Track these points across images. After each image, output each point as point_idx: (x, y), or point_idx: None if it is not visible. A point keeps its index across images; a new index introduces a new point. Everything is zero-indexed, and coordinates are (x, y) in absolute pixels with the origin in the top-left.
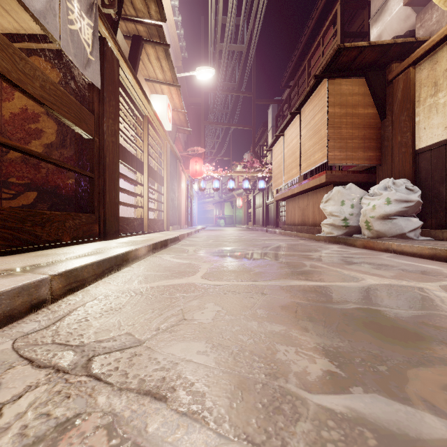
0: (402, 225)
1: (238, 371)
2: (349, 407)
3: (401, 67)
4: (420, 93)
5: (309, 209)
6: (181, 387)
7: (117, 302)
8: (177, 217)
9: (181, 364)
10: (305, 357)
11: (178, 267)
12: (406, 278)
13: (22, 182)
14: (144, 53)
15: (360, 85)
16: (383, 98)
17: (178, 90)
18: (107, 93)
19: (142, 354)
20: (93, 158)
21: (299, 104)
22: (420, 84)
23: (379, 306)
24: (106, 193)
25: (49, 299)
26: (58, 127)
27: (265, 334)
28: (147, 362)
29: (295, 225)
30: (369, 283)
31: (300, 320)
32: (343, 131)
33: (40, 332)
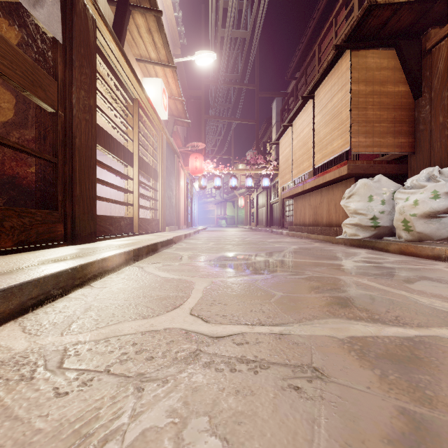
0: None
1: None
2: None
3: (444, 30)
4: None
5: (322, 207)
6: None
7: None
8: (175, 217)
9: None
10: None
11: (159, 288)
12: None
13: None
14: (133, 24)
15: (390, 58)
16: (417, 73)
17: (174, 72)
18: (76, 55)
19: None
20: (57, 138)
21: (313, 85)
22: None
23: None
24: (75, 183)
25: None
26: (16, 101)
27: None
28: None
29: (305, 225)
30: None
31: None
32: (369, 113)
33: None
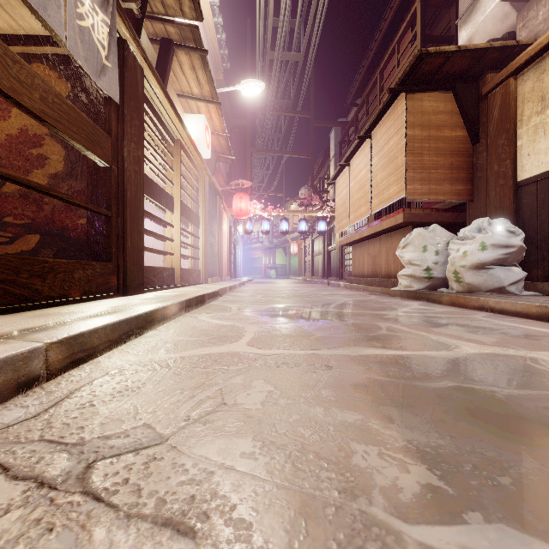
0: (501, 276)
1: (299, 486)
2: (467, 548)
3: (498, 78)
4: (522, 111)
5: (381, 256)
6: (217, 513)
7: (135, 378)
8: (217, 267)
9: (218, 473)
10: (393, 462)
11: (217, 331)
12: (512, 345)
13: (21, 222)
14: (175, 61)
15: (447, 101)
16: (475, 118)
17: (218, 108)
18: (128, 109)
19: (163, 457)
20: (111, 192)
21: (369, 125)
22: (523, 99)
23: (484, 385)
24: (127, 235)
25: (44, 376)
26: (66, 153)
27: (334, 427)
28: (169, 471)
29: (363, 276)
30: (465, 352)
31: (381, 406)
32: (425, 159)
33: (25, 424)
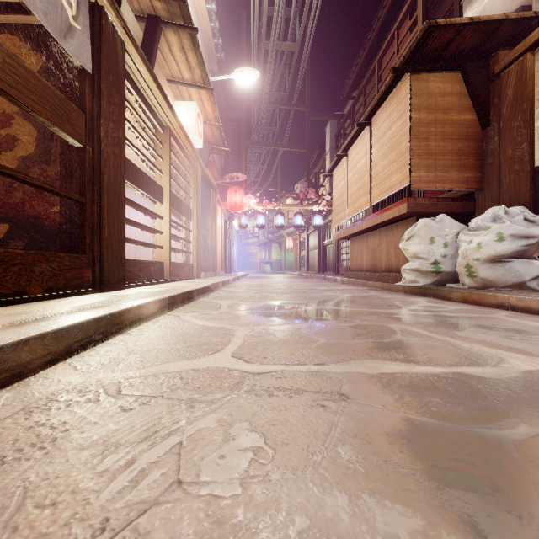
0: (521, 270)
1: None
2: None
3: (513, 53)
4: None
5: (381, 250)
6: None
7: (59, 418)
8: (210, 261)
9: None
10: None
11: (199, 335)
12: None
13: None
14: (164, 42)
15: (454, 82)
16: (485, 99)
17: (211, 95)
18: (105, 84)
19: None
20: (84, 175)
21: (369, 111)
22: None
23: None
24: (104, 225)
25: None
26: (38, 133)
27: None
28: None
29: (362, 271)
30: (518, 368)
31: (446, 488)
32: (431, 144)
33: None
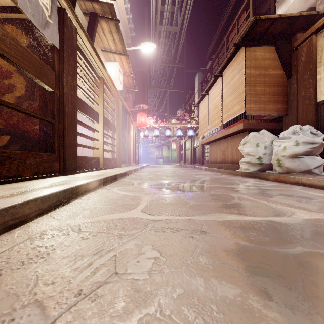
0: (309, 162)
1: None
2: None
3: (305, 35)
4: (321, 56)
5: (228, 150)
6: None
7: (49, 243)
8: (127, 157)
9: None
10: None
11: (122, 200)
12: None
13: None
14: (99, 28)
15: (271, 52)
16: (289, 62)
17: (127, 58)
18: (66, 54)
19: None
20: (54, 107)
21: (221, 68)
22: (322, 49)
23: None
24: (65, 136)
25: None
26: (26, 82)
27: (216, 306)
28: None
29: (217, 163)
30: (301, 217)
31: (254, 276)
32: (257, 88)
33: None
